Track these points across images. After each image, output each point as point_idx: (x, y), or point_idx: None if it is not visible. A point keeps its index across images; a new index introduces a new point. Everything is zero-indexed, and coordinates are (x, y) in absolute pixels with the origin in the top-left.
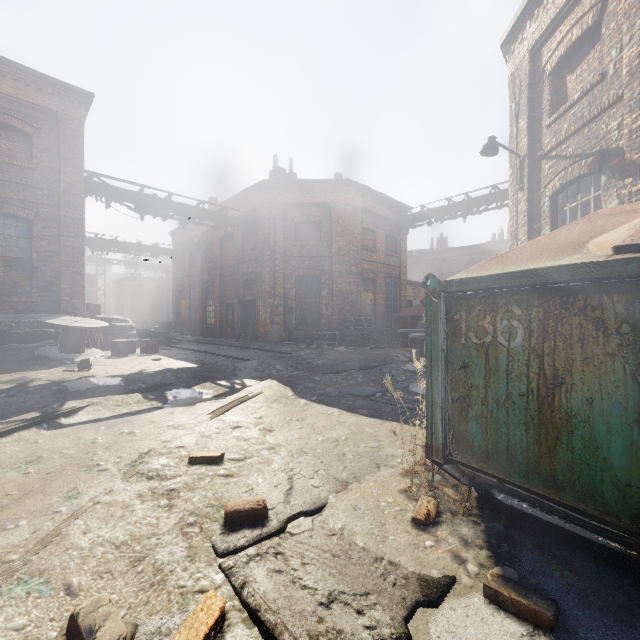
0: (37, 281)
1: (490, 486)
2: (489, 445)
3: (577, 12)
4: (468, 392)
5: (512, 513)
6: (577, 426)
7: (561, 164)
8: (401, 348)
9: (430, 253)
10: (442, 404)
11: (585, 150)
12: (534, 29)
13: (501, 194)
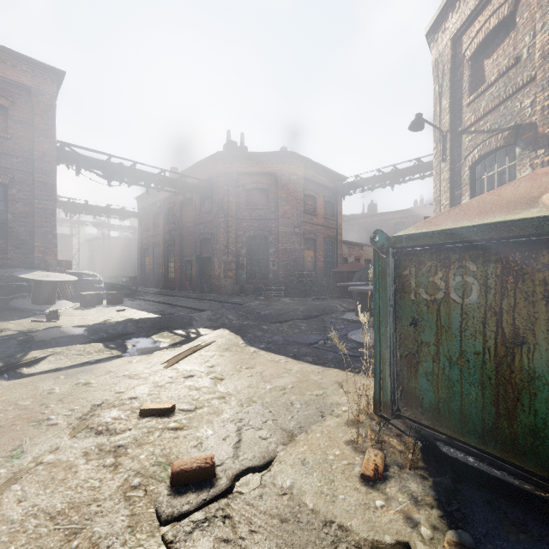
0: (12, 239)
1: (436, 439)
2: (440, 403)
3: (494, 4)
4: (418, 348)
5: (457, 466)
6: (541, 388)
7: (479, 138)
8: (338, 299)
9: (362, 217)
10: (390, 360)
11: (501, 125)
12: (455, 20)
13: (424, 166)
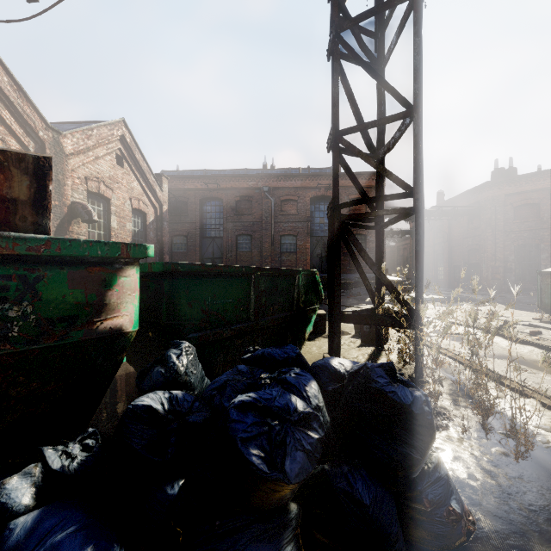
0: None
1: None
2: (548, 302)
3: None
4: (544, 293)
5: None
6: None
7: None
8: None
9: None
10: (540, 296)
11: None
12: None
13: None
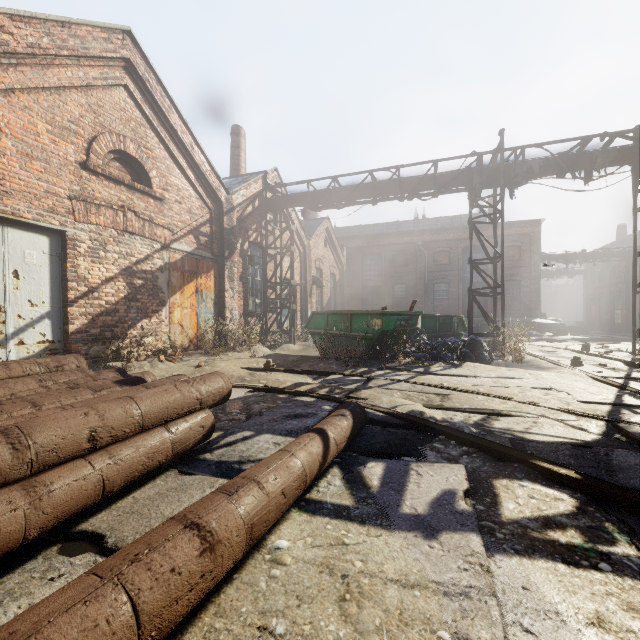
0: (522, 304)
1: None
2: None
3: None
4: None
5: None
6: None
7: None
8: None
9: None
10: None
11: None
12: None
13: None
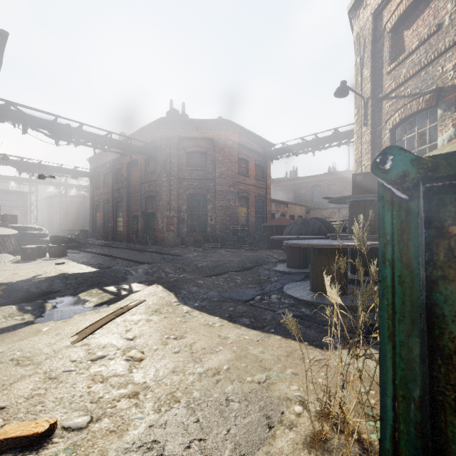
0: None
1: None
2: None
3: None
4: None
5: None
6: None
7: (400, 102)
8: (269, 250)
9: (286, 180)
10: (421, 400)
11: (422, 89)
12: None
13: (340, 135)
